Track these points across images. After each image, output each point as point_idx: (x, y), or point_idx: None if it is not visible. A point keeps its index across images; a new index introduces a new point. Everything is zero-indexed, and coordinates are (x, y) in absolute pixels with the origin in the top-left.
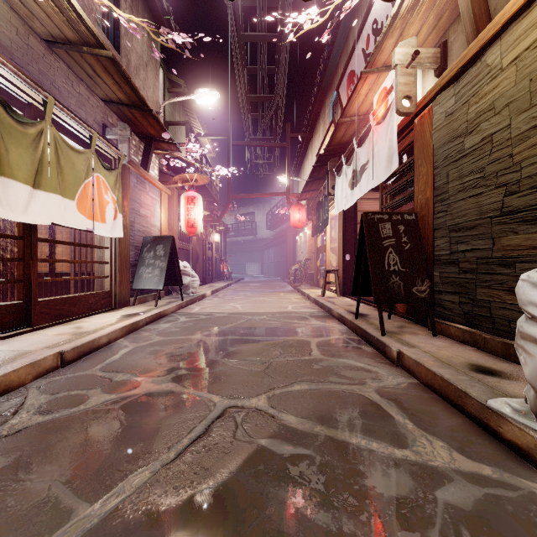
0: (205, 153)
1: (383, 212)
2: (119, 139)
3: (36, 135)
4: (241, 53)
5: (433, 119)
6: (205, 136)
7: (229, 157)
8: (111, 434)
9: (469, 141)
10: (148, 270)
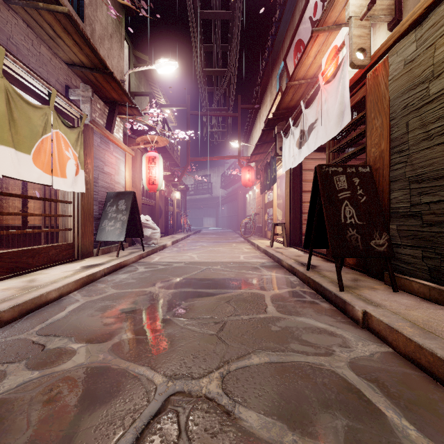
0: (167, 122)
1: (337, 165)
2: (81, 100)
3: None
4: (197, 29)
5: (389, 70)
6: (168, 107)
7: (188, 125)
8: None
9: (436, 85)
10: (110, 223)
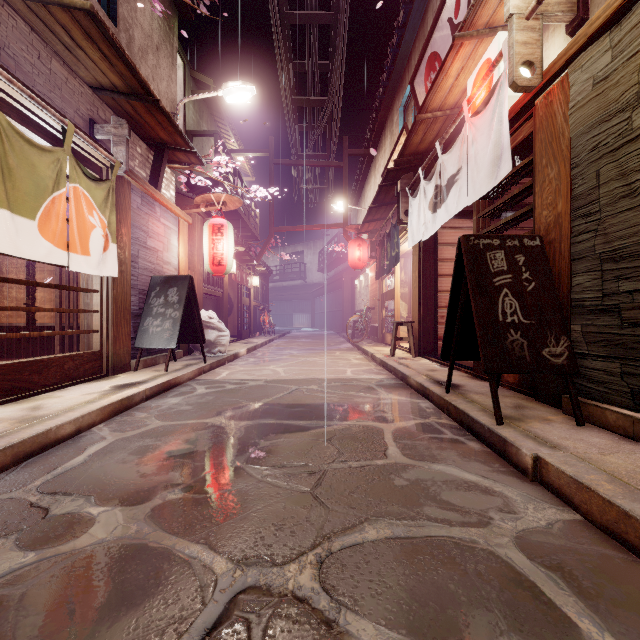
0: (240, 175)
1: (491, 235)
2: (113, 140)
3: None
4: (284, 39)
5: (569, 93)
6: (241, 153)
7: (271, 179)
8: None
9: None
10: (156, 322)
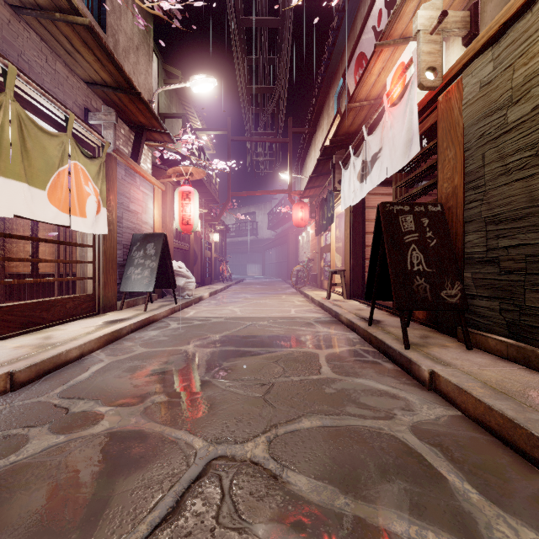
0: (203, 149)
1: (403, 203)
2: (103, 125)
3: None
4: (240, 39)
5: (463, 93)
6: (204, 131)
7: (228, 153)
8: (34, 512)
9: (514, 112)
10: (137, 271)
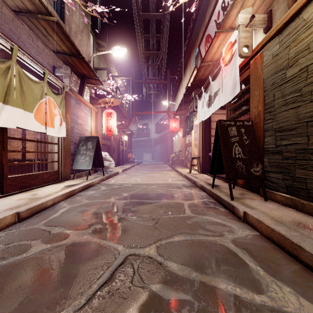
0: (118, 87)
1: (230, 120)
2: (63, 76)
3: (5, 69)
4: (140, 25)
5: (263, 59)
6: (119, 77)
7: (133, 89)
8: (40, 279)
9: (290, 72)
10: (82, 157)
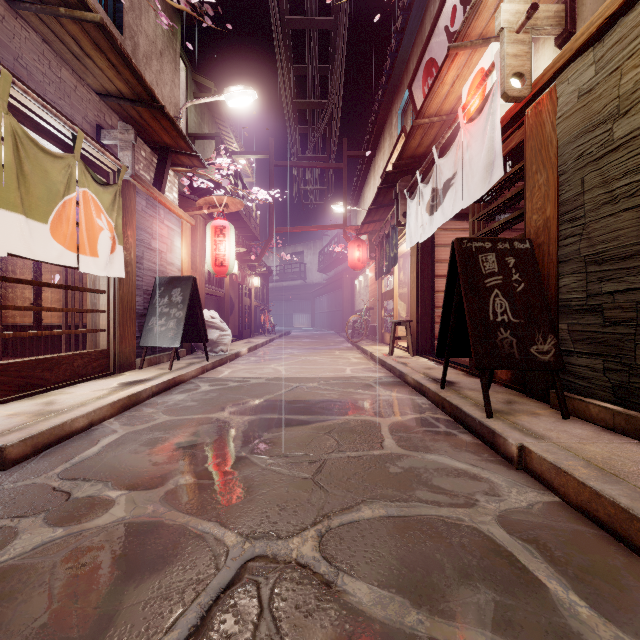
0: (241, 176)
1: (483, 239)
2: (119, 145)
3: None
4: (285, 44)
5: (557, 104)
6: (242, 154)
7: (271, 181)
8: (17, 633)
9: (622, 126)
10: (160, 322)
